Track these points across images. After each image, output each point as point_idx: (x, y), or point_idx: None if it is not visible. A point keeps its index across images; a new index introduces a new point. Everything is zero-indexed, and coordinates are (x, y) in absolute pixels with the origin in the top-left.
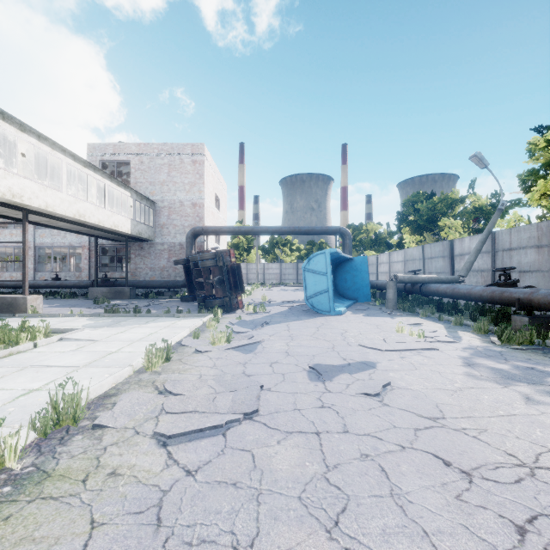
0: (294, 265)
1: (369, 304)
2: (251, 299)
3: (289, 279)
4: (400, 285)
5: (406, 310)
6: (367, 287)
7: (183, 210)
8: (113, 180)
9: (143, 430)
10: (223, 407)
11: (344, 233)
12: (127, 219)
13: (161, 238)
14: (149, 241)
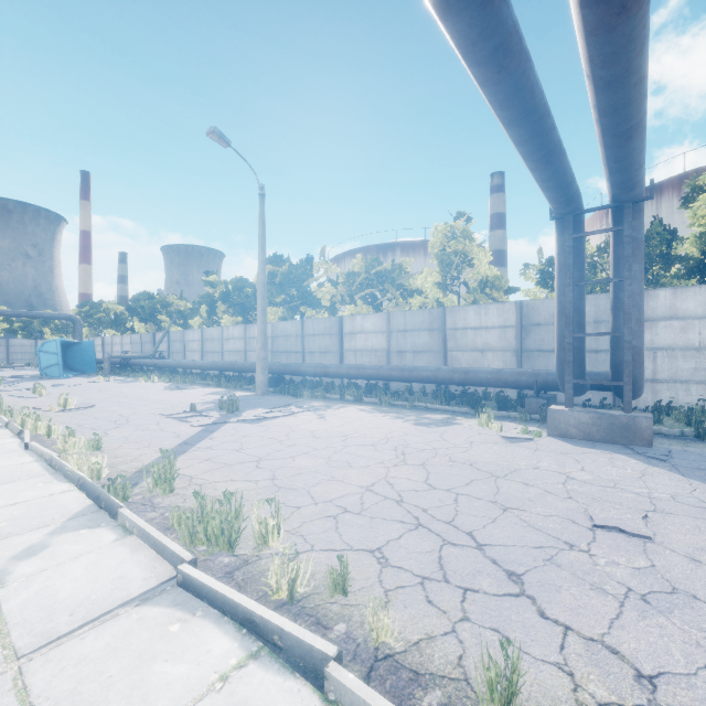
0: (2, 342)
1: (95, 374)
2: None
3: None
4: (119, 361)
5: (116, 374)
6: (94, 363)
7: None
8: None
9: (3, 392)
10: (24, 390)
11: (75, 320)
12: None
13: None
14: None
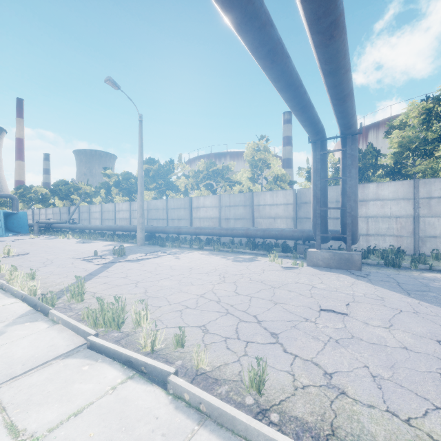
0: None
1: (27, 234)
2: None
3: None
4: (44, 225)
5: (42, 234)
6: (27, 226)
7: None
8: None
9: None
10: None
11: (13, 198)
12: None
13: None
14: None
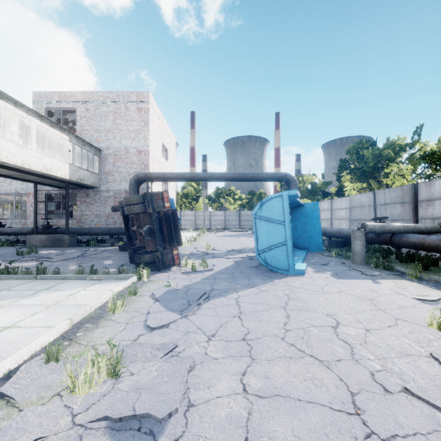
0: (237, 213)
1: (324, 255)
2: (194, 247)
3: (232, 225)
4: None
5: (379, 266)
6: (319, 235)
7: (128, 157)
8: (44, 119)
9: None
10: None
11: (289, 179)
12: (64, 163)
13: (106, 185)
14: (94, 188)
